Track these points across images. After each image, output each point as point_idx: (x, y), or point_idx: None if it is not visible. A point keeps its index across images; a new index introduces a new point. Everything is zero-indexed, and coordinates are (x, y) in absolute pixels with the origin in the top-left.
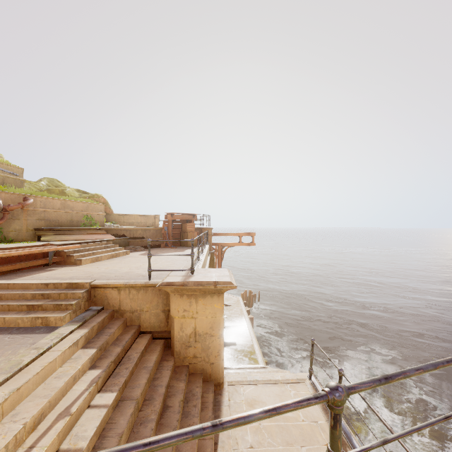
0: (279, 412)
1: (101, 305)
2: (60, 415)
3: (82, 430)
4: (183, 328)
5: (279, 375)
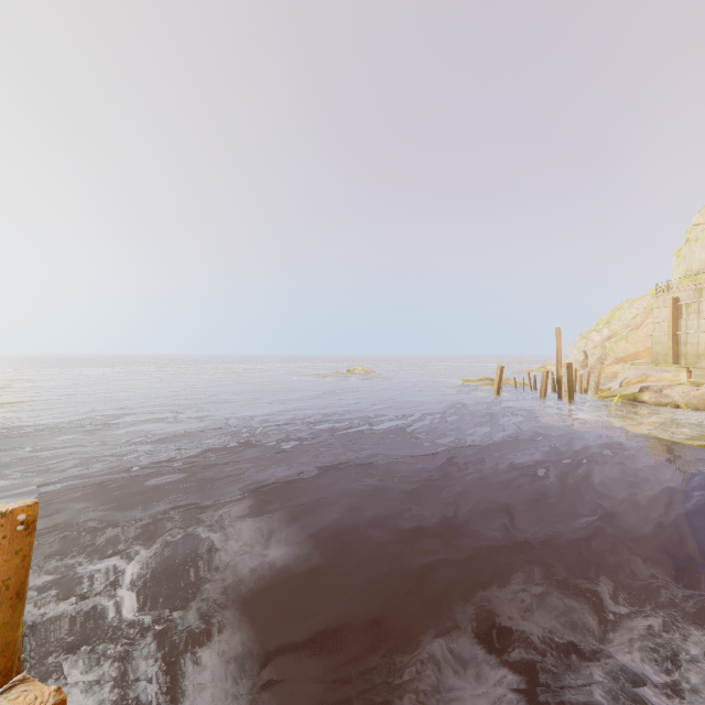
0: None
1: None
2: None
3: None
4: None
5: None
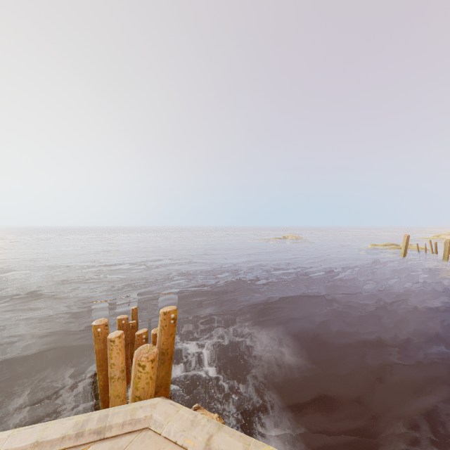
0: None
1: None
2: None
3: None
4: None
5: None
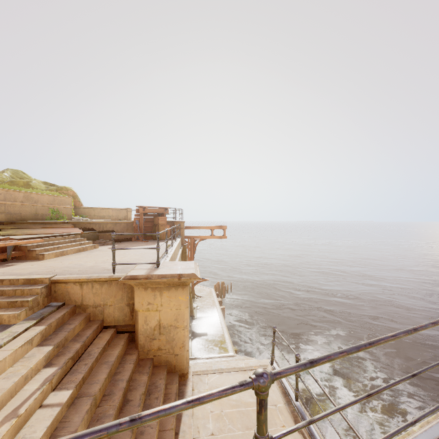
0: (202, 401)
1: (62, 301)
2: (6, 418)
3: (31, 431)
4: (147, 321)
5: (243, 362)
